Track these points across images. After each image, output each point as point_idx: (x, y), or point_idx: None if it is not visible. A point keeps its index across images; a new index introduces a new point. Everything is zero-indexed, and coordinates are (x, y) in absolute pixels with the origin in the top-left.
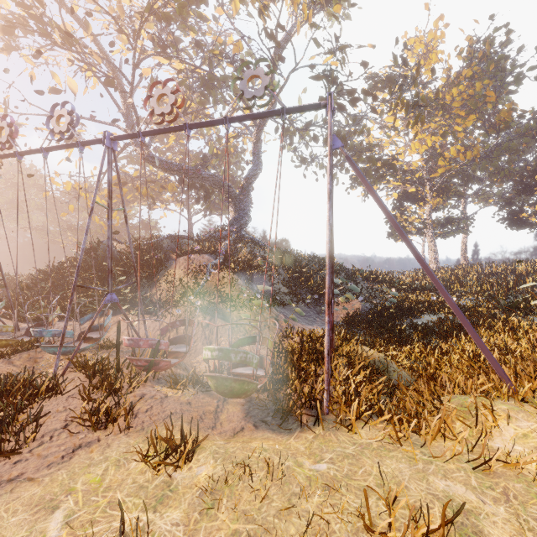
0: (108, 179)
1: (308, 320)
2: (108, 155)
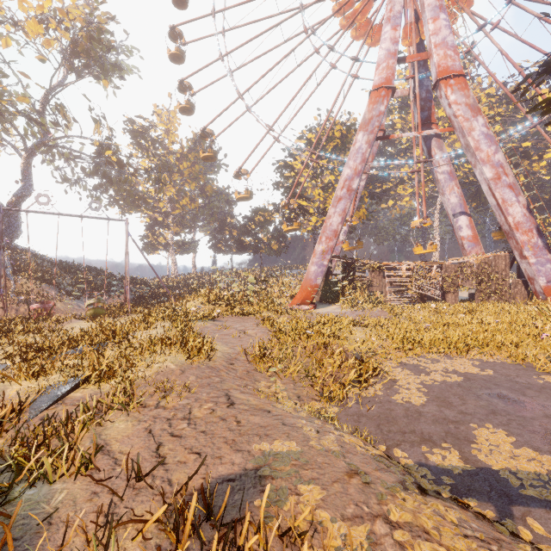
0: (1, 230)
1: None
2: (1, 217)
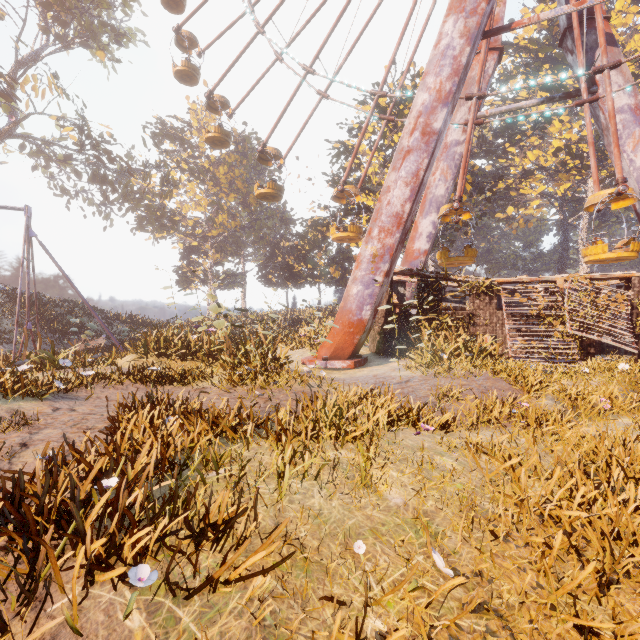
0: None
1: None
2: None
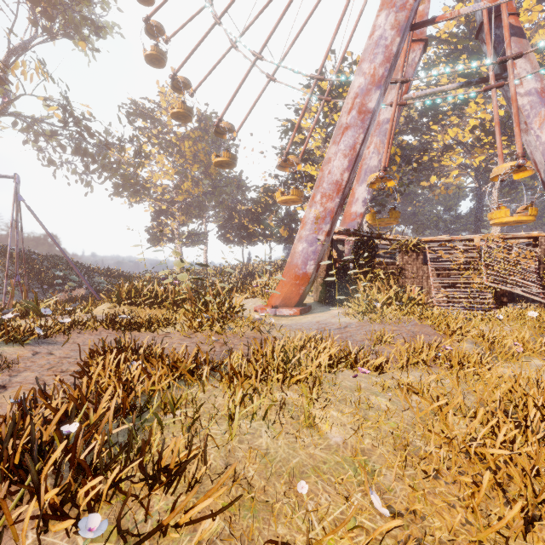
0: None
1: None
2: None
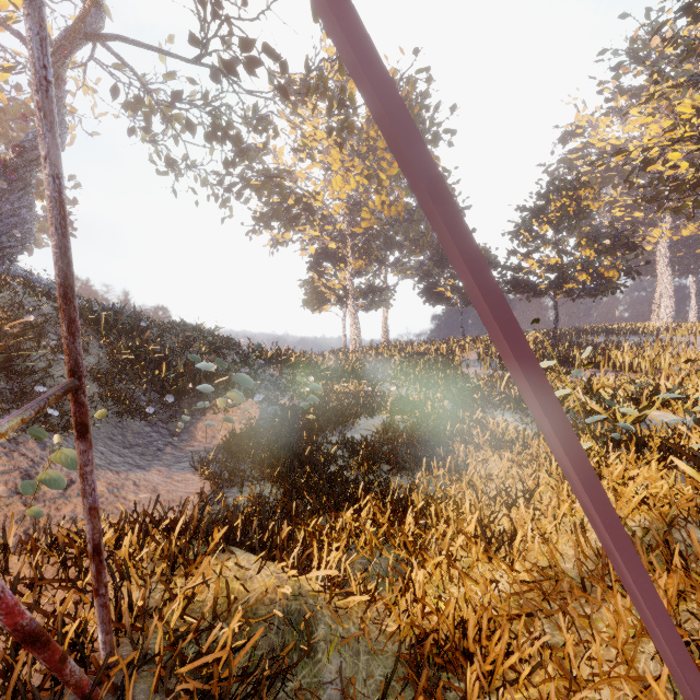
0: None
1: (142, 454)
2: None
